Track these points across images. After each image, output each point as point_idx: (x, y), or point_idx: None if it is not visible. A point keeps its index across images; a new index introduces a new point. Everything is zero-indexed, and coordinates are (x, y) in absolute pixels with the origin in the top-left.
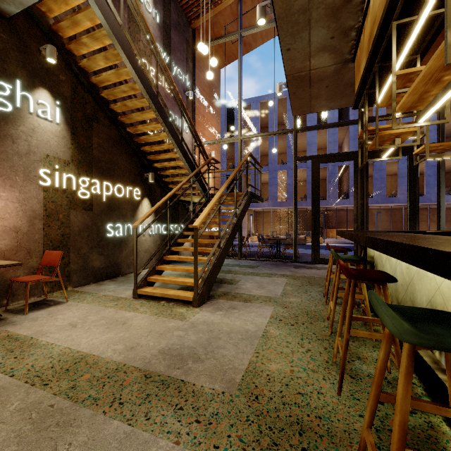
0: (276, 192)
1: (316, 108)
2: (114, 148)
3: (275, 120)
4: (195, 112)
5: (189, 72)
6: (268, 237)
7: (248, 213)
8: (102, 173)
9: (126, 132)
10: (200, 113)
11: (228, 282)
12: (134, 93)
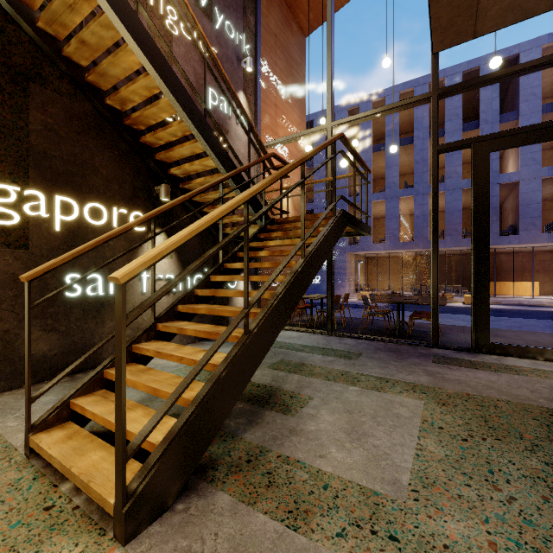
0: (397, 229)
1: (488, 21)
2: (84, 136)
3: (396, 125)
4: (259, 96)
5: (248, 30)
6: (385, 294)
7: (355, 259)
8: (54, 179)
9: (106, 106)
10: (269, 99)
11: (282, 403)
12: (90, 9)
